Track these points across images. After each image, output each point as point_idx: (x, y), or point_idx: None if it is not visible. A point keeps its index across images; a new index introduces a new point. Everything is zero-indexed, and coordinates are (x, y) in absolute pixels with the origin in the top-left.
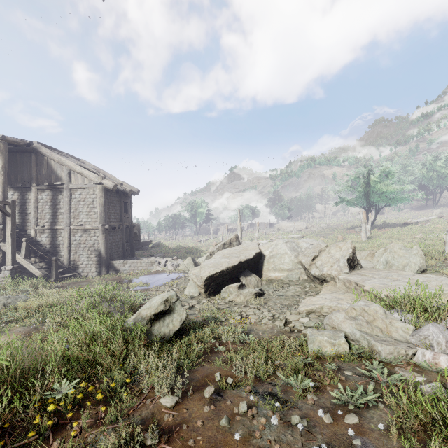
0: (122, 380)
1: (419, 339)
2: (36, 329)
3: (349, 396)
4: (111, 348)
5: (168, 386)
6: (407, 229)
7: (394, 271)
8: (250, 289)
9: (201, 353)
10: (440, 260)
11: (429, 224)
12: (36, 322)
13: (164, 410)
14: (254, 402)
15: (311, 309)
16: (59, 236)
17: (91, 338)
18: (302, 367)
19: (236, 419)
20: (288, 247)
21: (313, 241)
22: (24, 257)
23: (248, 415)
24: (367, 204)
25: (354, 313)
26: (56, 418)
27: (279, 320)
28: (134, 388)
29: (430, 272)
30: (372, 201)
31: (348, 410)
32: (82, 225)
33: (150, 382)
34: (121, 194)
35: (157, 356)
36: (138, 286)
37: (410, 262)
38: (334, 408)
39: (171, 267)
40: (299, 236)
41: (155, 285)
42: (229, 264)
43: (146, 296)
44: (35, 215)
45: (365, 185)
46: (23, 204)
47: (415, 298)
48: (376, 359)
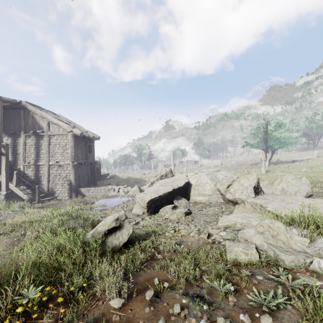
0: (81, 284)
1: (314, 250)
2: (18, 240)
3: (263, 298)
4: (73, 257)
5: (116, 289)
6: (294, 165)
7: (288, 196)
8: (181, 209)
9: (143, 261)
10: (321, 187)
11: (310, 161)
12: (19, 235)
13: (113, 311)
14: (186, 303)
15: (227, 224)
16: (41, 170)
17: (58, 249)
18: (223, 273)
19: (171, 319)
20: (209, 178)
21: (227, 174)
22: (15, 185)
23: (181, 316)
24: (266, 147)
25: (262, 229)
26: (23, 318)
27: (203, 233)
28: (89, 291)
29: (315, 197)
30: (269, 144)
31: (263, 311)
32: (58, 162)
33: (102, 286)
34: (86, 139)
35: (109, 263)
36: (98, 207)
37: (300, 189)
38: (251, 309)
39: (122, 193)
40: (216, 170)
41: (110, 206)
42: (166, 190)
43: (104, 214)
44: (23, 154)
45: (264, 133)
46: (14, 146)
47: (309, 217)
48: (281, 266)
